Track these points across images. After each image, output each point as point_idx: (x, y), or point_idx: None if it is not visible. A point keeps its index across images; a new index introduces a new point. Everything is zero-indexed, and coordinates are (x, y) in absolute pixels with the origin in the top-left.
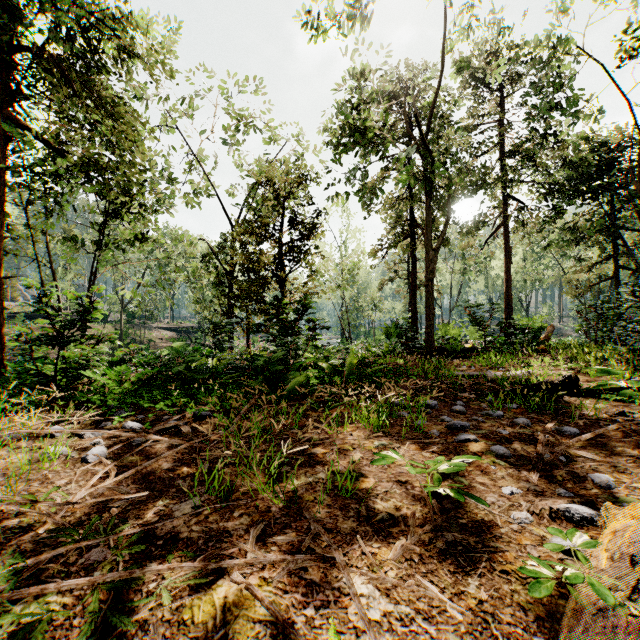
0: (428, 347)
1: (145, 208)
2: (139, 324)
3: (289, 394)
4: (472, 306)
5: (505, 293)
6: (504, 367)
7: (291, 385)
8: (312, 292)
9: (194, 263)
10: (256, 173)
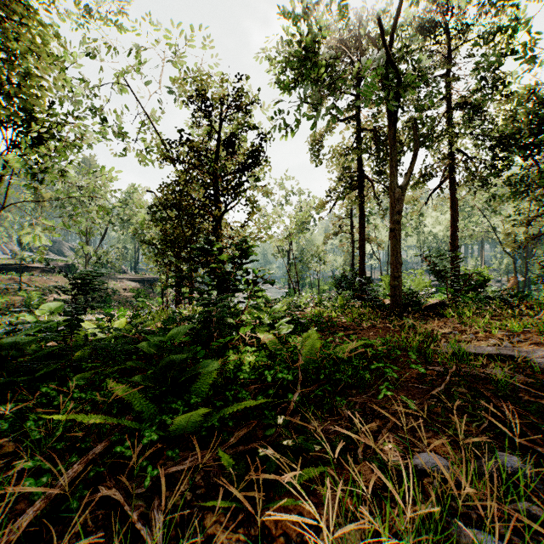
0: (395, 303)
1: (65, 142)
2: (106, 275)
3: (183, 429)
4: (432, 256)
5: (451, 245)
6: (516, 335)
7: (179, 419)
8: (255, 236)
9: (142, 214)
10: (181, 81)
